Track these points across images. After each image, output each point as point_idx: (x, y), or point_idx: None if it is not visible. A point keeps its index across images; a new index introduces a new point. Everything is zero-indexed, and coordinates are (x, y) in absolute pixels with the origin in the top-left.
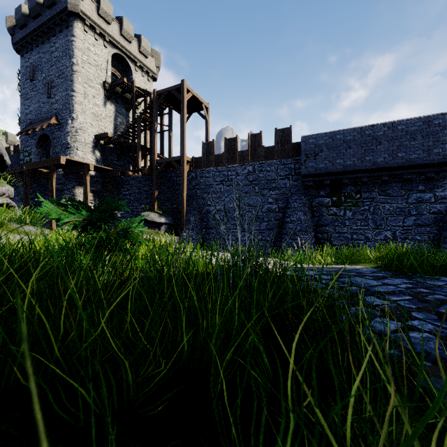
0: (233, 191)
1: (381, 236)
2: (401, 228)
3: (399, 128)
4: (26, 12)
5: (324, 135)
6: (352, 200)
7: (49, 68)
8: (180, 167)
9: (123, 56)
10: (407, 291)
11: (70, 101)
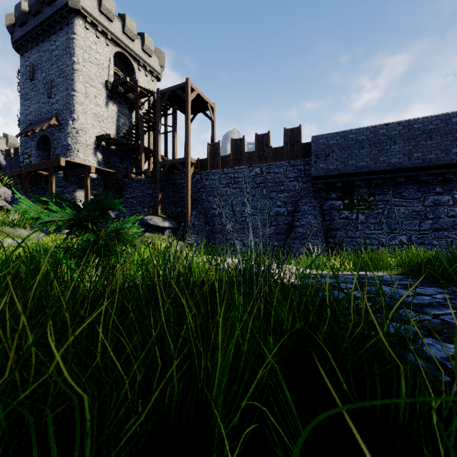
0: (240, 194)
1: (396, 241)
2: (417, 232)
3: (415, 127)
4: (25, 10)
5: (335, 134)
6: (365, 202)
7: (49, 67)
8: (185, 169)
9: (126, 55)
10: (447, 303)
11: (70, 101)
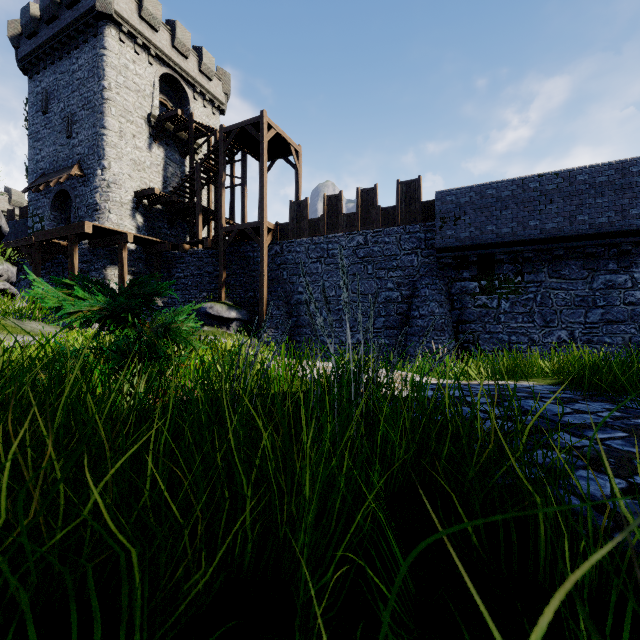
0: (336, 273)
1: (553, 337)
2: (582, 325)
3: (580, 179)
4: (36, 15)
5: (469, 189)
6: (510, 284)
7: (69, 94)
8: (258, 237)
9: (176, 78)
10: (616, 423)
11: (99, 142)
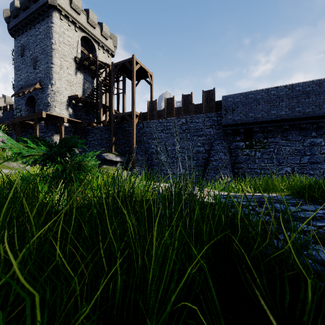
0: (171, 138)
1: (283, 171)
2: (298, 164)
3: (297, 89)
4: (18, 6)
5: (239, 94)
6: (261, 143)
7: (34, 47)
8: (131, 119)
9: (89, 38)
10: None
11: (50, 71)
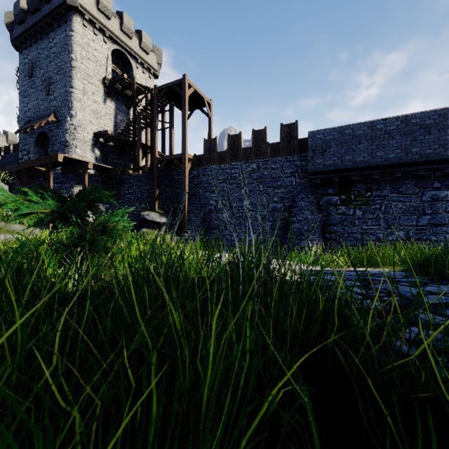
0: (237, 190)
1: (393, 236)
2: (414, 227)
3: (413, 122)
4: (24, 8)
5: (332, 130)
6: (362, 198)
7: (47, 64)
8: (182, 165)
9: (123, 53)
10: None
11: (68, 98)
